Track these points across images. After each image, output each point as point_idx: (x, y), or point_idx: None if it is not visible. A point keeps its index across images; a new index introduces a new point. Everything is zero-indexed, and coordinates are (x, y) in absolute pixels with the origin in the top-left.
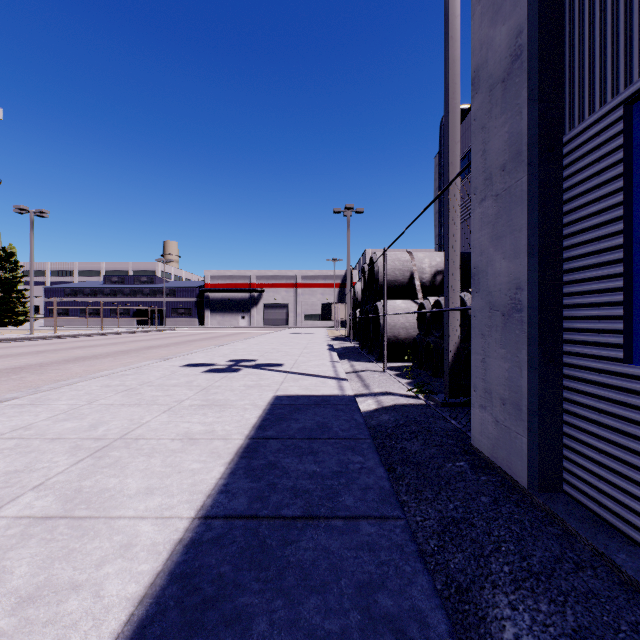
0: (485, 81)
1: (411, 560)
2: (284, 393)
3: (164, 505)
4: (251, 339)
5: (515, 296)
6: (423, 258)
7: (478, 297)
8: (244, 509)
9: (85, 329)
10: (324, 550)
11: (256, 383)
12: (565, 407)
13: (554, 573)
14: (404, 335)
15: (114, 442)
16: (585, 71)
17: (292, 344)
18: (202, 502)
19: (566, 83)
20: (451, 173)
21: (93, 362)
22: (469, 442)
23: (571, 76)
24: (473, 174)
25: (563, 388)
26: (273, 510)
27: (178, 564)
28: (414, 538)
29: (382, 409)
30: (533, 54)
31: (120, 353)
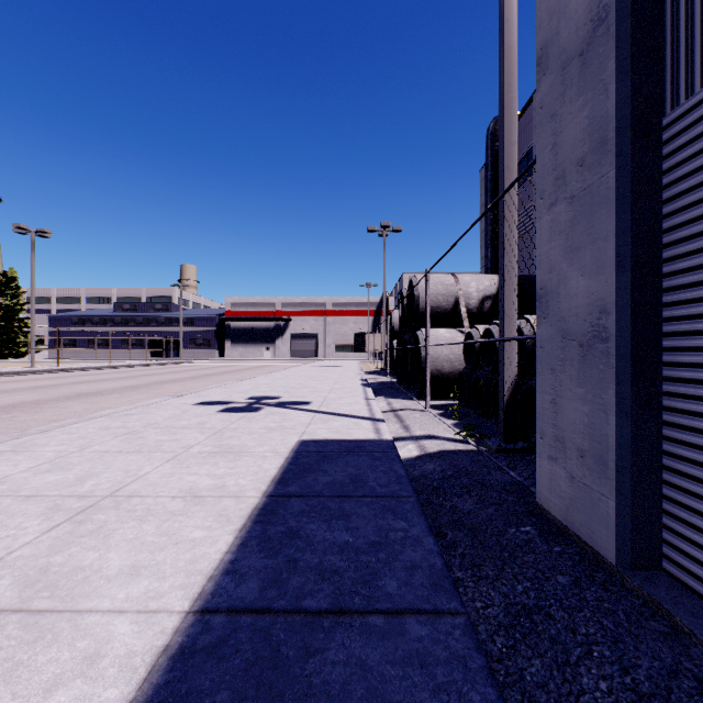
0: (556, 58)
1: (479, 682)
2: (311, 437)
3: (151, 592)
4: (276, 373)
5: (598, 322)
6: (469, 281)
7: (546, 324)
8: (254, 598)
9: (93, 362)
10: (359, 665)
11: (279, 425)
12: (665, 463)
13: (671, 695)
14: (448, 369)
15: (101, 501)
16: (696, 30)
17: (321, 378)
18: (201, 588)
19: (667, 50)
20: (507, 179)
21: (96, 399)
22: (534, 500)
23: (674, 40)
24: (539, 174)
25: (663, 438)
26: (292, 600)
27: (158, 688)
28: (480, 645)
29: (426, 456)
30: (624, 14)
31: (128, 389)
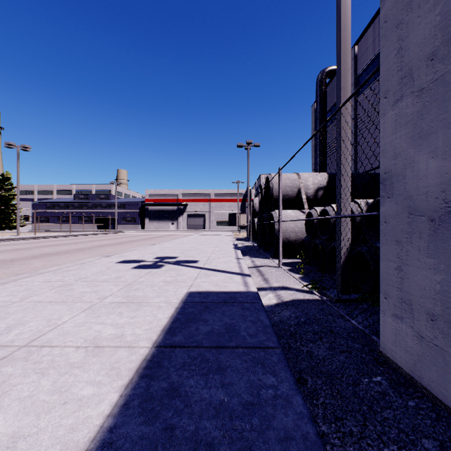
0: None
1: None
2: (196, 289)
3: None
4: (176, 239)
5: None
6: (308, 177)
7: (391, 202)
8: None
9: (59, 232)
10: None
11: (174, 279)
12: None
13: None
14: (294, 237)
15: (16, 351)
16: None
17: (206, 243)
18: None
19: None
20: (343, 96)
21: (53, 258)
22: (377, 348)
23: None
24: (383, 77)
25: None
26: None
27: None
28: None
29: (282, 304)
30: None
31: (77, 250)
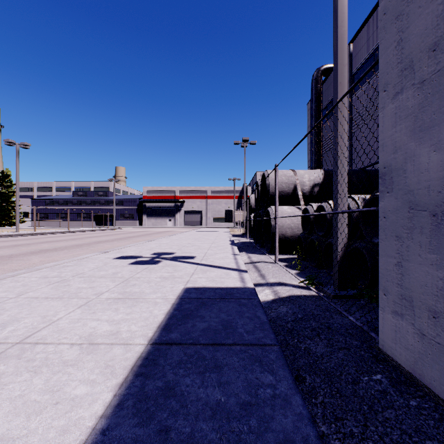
0: None
1: None
2: (193, 285)
3: None
4: (174, 236)
5: None
6: (304, 174)
7: (390, 197)
8: None
9: (58, 228)
10: None
11: (170, 275)
12: None
13: None
14: (290, 233)
15: (9, 348)
16: None
17: (203, 240)
18: None
19: None
20: (340, 92)
21: (51, 254)
22: (376, 346)
23: None
24: (383, 70)
25: None
26: None
27: None
28: None
29: (279, 300)
30: None
31: (75, 246)
